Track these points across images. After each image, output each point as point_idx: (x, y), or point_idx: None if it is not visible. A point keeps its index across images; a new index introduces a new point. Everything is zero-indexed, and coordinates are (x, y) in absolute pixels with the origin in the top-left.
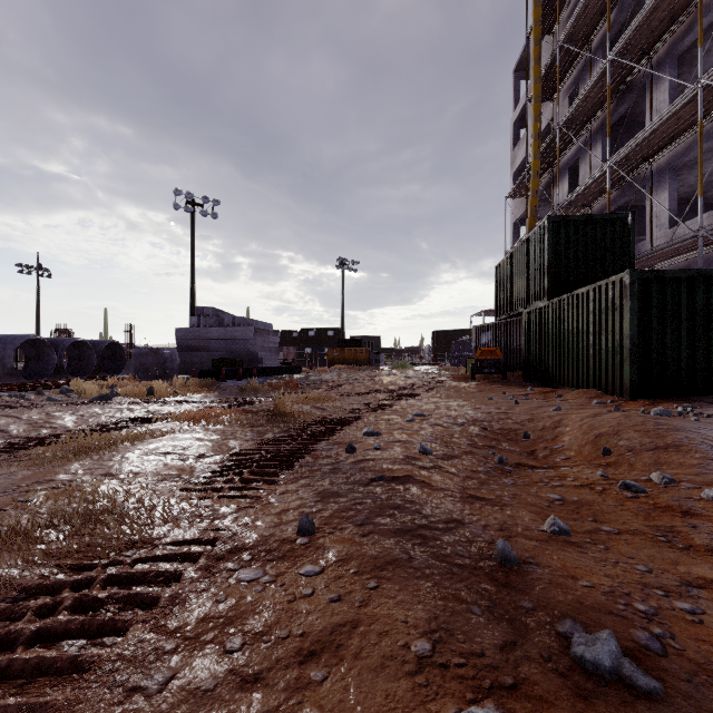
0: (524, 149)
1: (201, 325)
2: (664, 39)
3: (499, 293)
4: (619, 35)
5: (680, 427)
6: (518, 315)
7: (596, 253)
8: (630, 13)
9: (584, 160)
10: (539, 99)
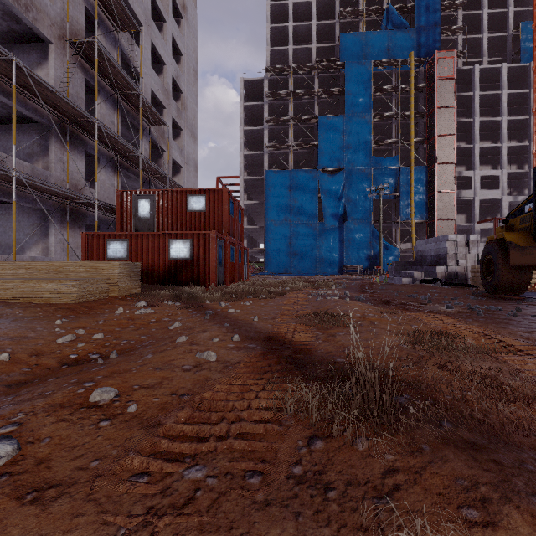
0: None
1: None
2: None
3: None
4: None
5: None
6: None
7: None
8: None
9: None
10: None
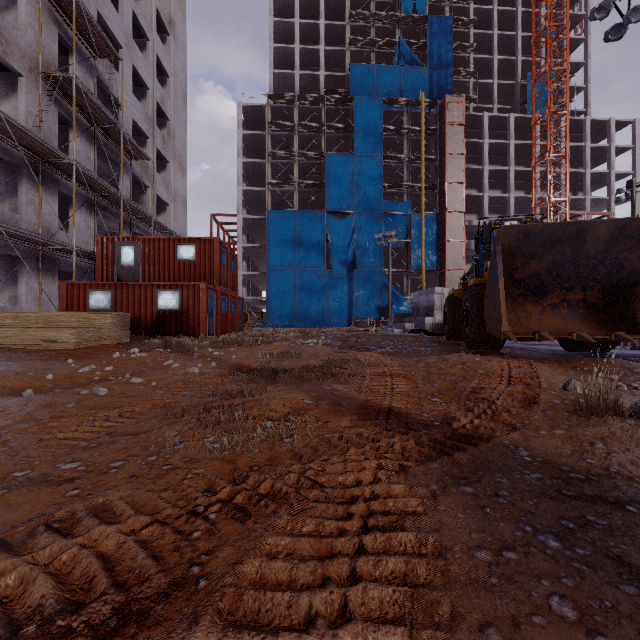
0: None
1: None
2: None
3: None
4: None
5: None
6: None
7: None
8: None
9: None
10: None
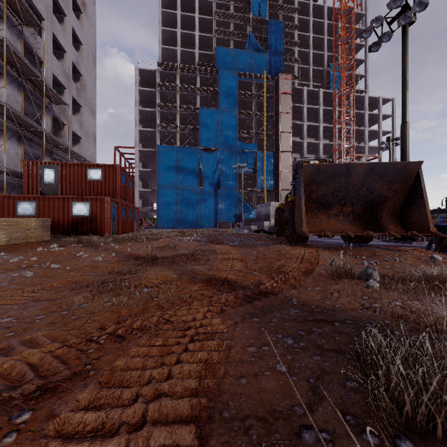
0: None
1: None
2: None
3: None
4: None
5: None
6: None
7: None
8: None
9: None
10: None
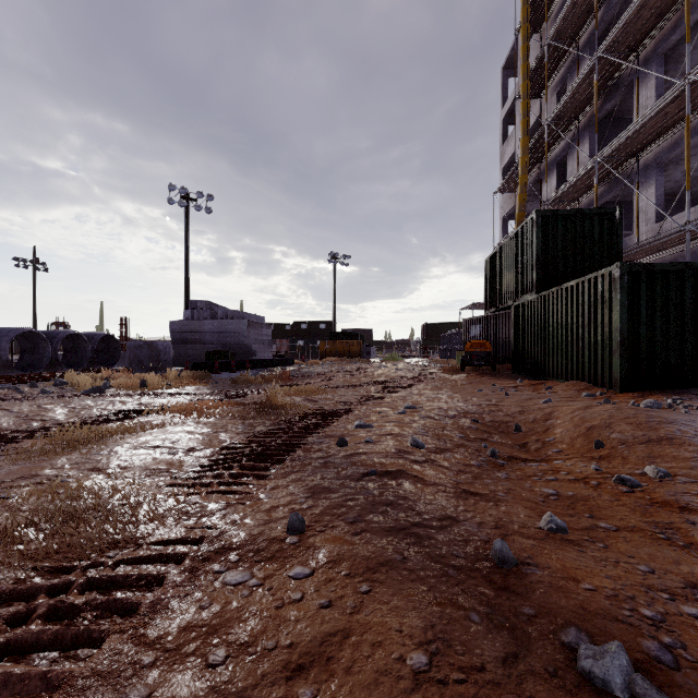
0: (512, 146)
1: (194, 318)
2: (651, 37)
3: (488, 287)
4: (607, 33)
5: (672, 419)
6: (507, 308)
7: (584, 247)
8: (617, 12)
9: (571, 156)
10: (528, 96)
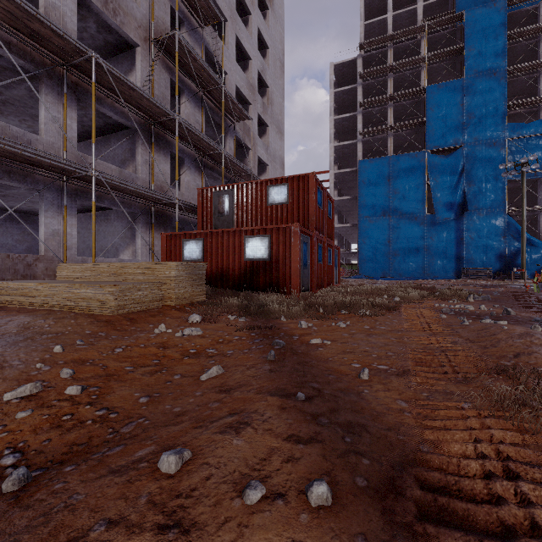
0: None
1: None
2: None
3: None
4: None
5: None
6: None
7: None
8: None
9: None
10: None
